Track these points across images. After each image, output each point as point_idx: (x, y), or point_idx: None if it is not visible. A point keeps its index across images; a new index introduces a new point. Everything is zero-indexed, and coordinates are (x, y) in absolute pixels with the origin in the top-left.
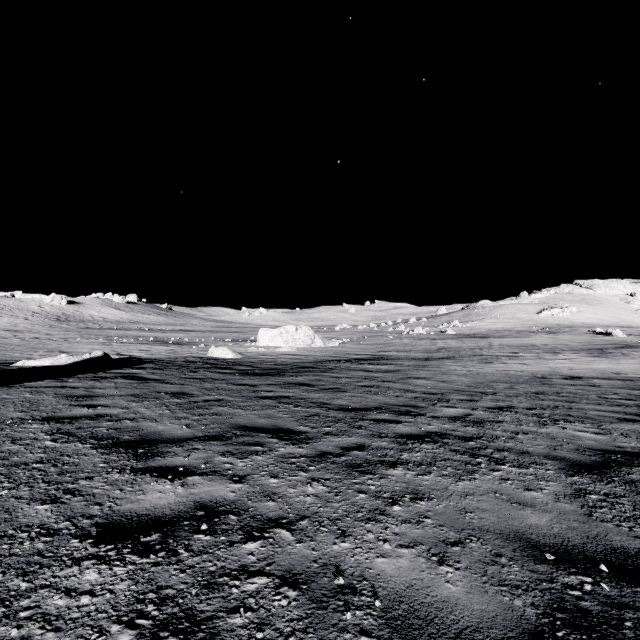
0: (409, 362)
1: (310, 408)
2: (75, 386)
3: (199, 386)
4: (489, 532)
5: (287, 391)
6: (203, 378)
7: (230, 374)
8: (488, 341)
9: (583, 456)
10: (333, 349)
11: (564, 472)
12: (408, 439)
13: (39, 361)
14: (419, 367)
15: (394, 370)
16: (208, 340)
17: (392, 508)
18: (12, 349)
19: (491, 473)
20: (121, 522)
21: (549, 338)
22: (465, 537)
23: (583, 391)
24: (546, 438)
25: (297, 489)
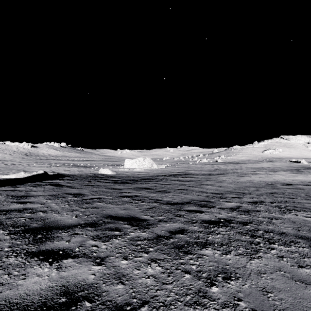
0: (201, 176)
1: (150, 203)
2: (21, 190)
3: (90, 189)
4: None
5: (138, 192)
6: (93, 185)
7: (108, 183)
8: (239, 165)
9: None
10: (162, 169)
11: None
12: (209, 224)
13: (9, 176)
14: (207, 179)
15: (194, 180)
16: (100, 165)
17: (211, 289)
18: None
19: (269, 251)
20: None
21: (269, 164)
22: None
23: (296, 192)
24: (289, 222)
25: (140, 270)
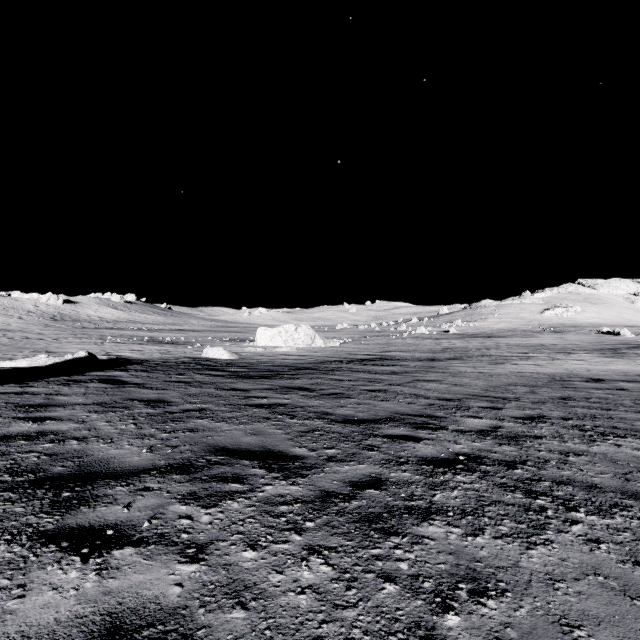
0: (415, 363)
1: (309, 420)
2: (37, 392)
3: (182, 391)
4: None
5: (283, 397)
6: (190, 381)
7: (221, 377)
8: (494, 341)
9: None
10: (334, 349)
11: None
12: (436, 466)
13: (15, 362)
14: (427, 368)
15: (400, 372)
16: (205, 340)
17: (445, 620)
18: None
19: (568, 528)
20: None
21: (556, 338)
22: None
23: (614, 396)
24: (606, 461)
25: (285, 574)
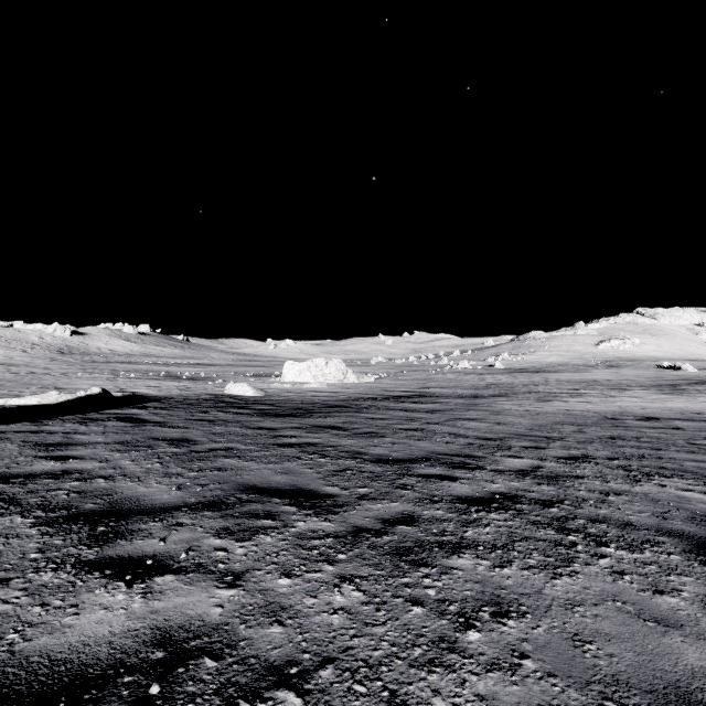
0: (456, 400)
1: (341, 459)
2: (53, 431)
3: (207, 430)
4: (632, 689)
5: (313, 436)
6: (214, 420)
7: (247, 415)
8: (543, 376)
9: (705, 529)
10: (368, 385)
11: (694, 558)
12: (470, 505)
13: (24, 399)
14: (468, 406)
15: (440, 410)
16: (227, 375)
17: (466, 636)
18: (1, 385)
19: (596, 561)
20: (15, 681)
21: (611, 373)
22: (597, 703)
23: (667, 435)
24: (646, 501)
25: (318, 598)
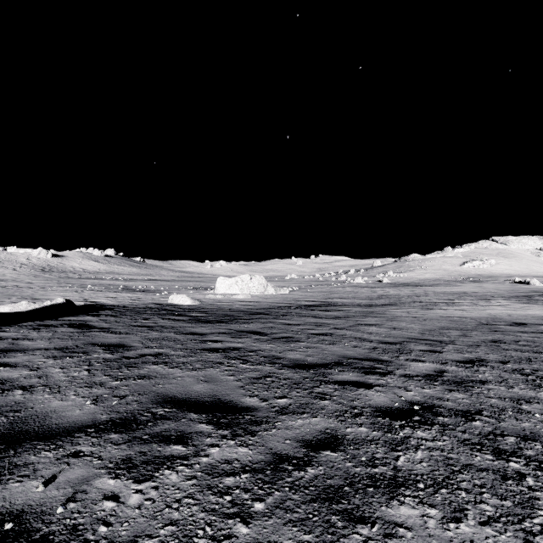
0: (355, 308)
1: (261, 365)
2: (5, 337)
3: (144, 336)
4: None
5: (237, 341)
6: (153, 326)
7: (182, 321)
8: (422, 289)
9: None
10: (284, 296)
11: None
12: (392, 418)
13: None
14: (366, 313)
15: (343, 316)
16: (172, 288)
17: None
18: None
19: None
20: None
21: (475, 286)
22: None
23: (540, 339)
24: None
25: None
